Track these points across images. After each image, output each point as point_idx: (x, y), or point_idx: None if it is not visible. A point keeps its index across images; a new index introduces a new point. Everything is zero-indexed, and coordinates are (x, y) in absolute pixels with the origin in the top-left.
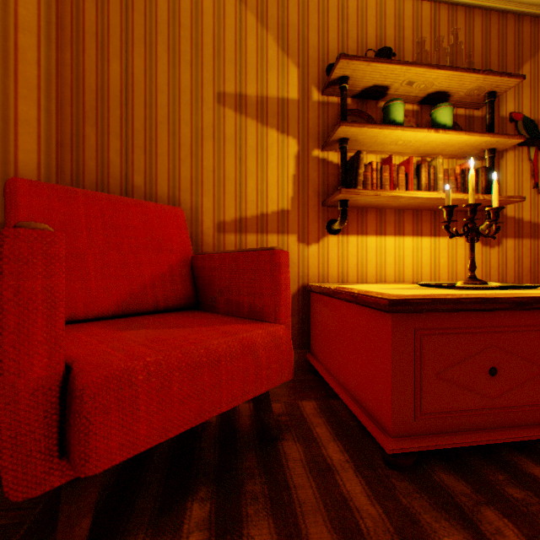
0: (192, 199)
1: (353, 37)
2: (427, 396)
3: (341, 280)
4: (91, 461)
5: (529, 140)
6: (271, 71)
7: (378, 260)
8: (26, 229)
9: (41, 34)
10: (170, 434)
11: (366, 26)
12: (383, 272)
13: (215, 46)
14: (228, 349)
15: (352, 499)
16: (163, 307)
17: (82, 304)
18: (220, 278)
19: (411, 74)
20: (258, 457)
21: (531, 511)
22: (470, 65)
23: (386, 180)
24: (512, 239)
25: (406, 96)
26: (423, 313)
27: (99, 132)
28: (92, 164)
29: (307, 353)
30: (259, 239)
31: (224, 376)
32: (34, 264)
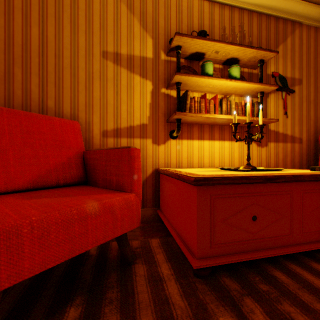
0: (86, 116)
1: (185, 23)
2: (217, 234)
3: (178, 166)
4: None
5: (282, 88)
6: (136, 40)
7: (199, 154)
8: None
9: None
10: (48, 266)
11: (193, 17)
12: (202, 161)
13: (101, 22)
14: (93, 210)
15: (171, 297)
16: (62, 183)
17: (3, 182)
18: (100, 165)
19: (217, 47)
20: (118, 275)
21: (270, 297)
22: (251, 44)
23: (203, 107)
24: (273, 142)
25: (215, 59)
26: (215, 185)
27: (24, 72)
28: (19, 92)
29: (158, 209)
30: (129, 141)
31: (90, 227)
32: None
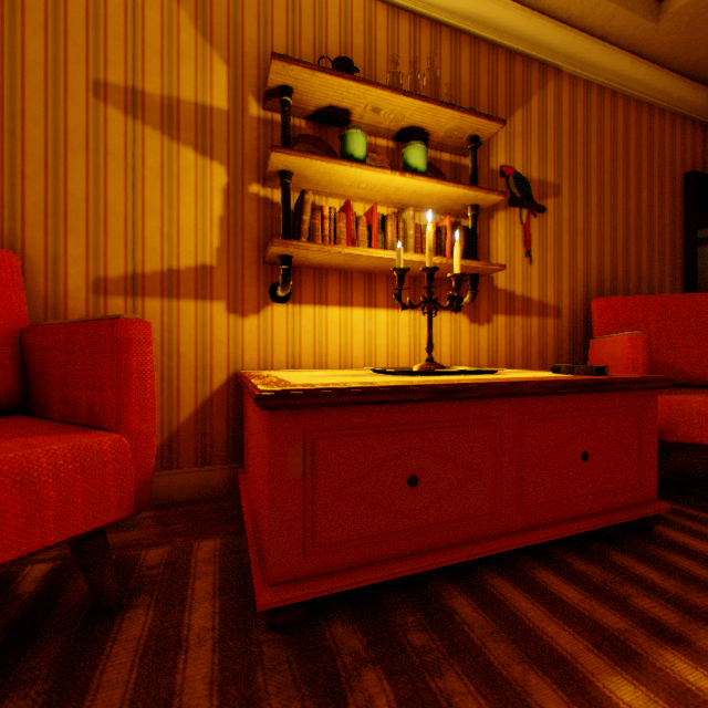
0: (48, 240)
1: (309, 38)
2: (324, 523)
3: (292, 366)
4: None
5: (521, 200)
6: (185, 63)
7: (343, 339)
8: None
9: None
10: None
11: (327, 27)
12: (350, 355)
13: (90, 9)
14: None
15: (183, 692)
16: None
17: None
18: (56, 362)
19: (373, 97)
20: (66, 646)
21: (424, 662)
22: (457, 101)
23: (343, 232)
24: (504, 315)
25: (376, 127)
26: (318, 409)
27: None
28: None
29: (241, 468)
30: (166, 306)
31: None
32: None
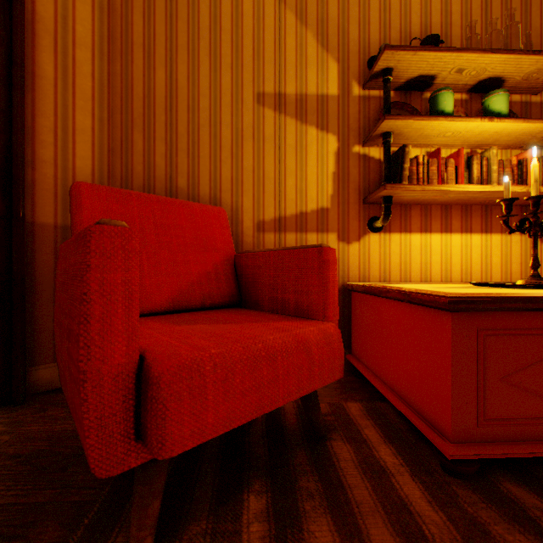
0: (233, 199)
1: (396, 27)
2: (491, 401)
3: (383, 279)
4: (167, 445)
5: None
6: (310, 68)
7: (423, 258)
8: (109, 226)
9: (95, 48)
10: (233, 424)
11: (410, 14)
12: (428, 272)
13: (255, 47)
14: (283, 345)
15: (411, 503)
16: (209, 304)
17: None
18: (264, 276)
19: (461, 61)
20: (308, 455)
21: None
22: (526, 47)
23: (434, 174)
24: None
25: (454, 85)
26: (486, 312)
27: (145, 138)
28: (139, 168)
29: (347, 354)
30: (298, 238)
31: (281, 371)
32: (115, 258)
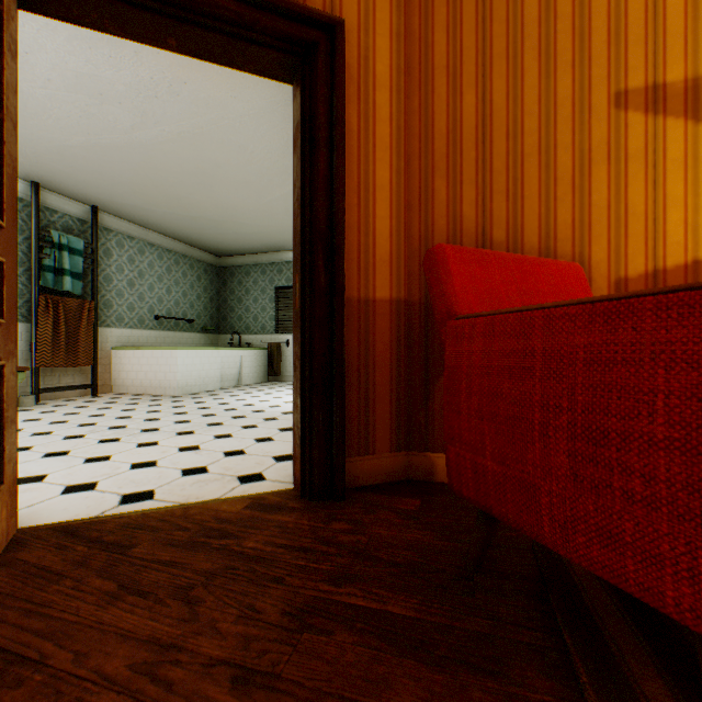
0: (573, 251)
1: None
2: None
3: None
4: None
5: None
6: None
7: None
8: None
9: (392, 86)
10: None
11: None
12: None
13: (609, 28)
14: None
15: None
16: None
17: None
18: None
19: None
20: None
21: None
22: None
23: None
24: None
25: None
26: None
27: (449, 184)
28: (441, 223)
29: None
30: None
31: None
32: None
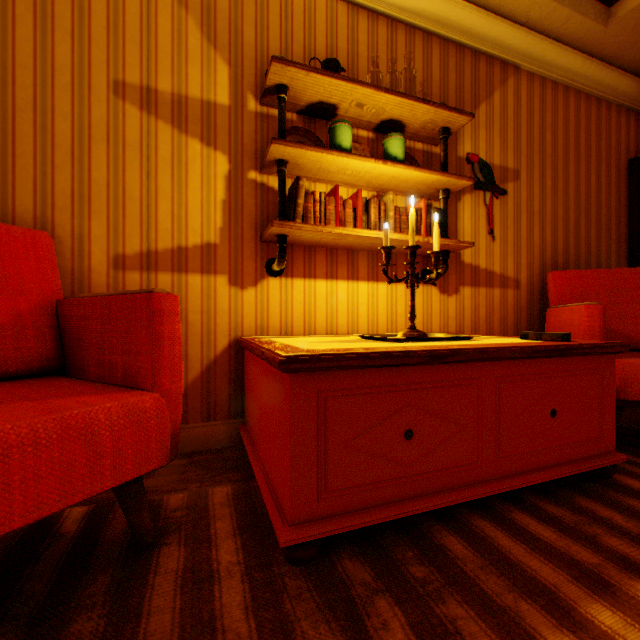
0: (75, 222)
1: (300, 41)
2: (334, 471)
3: (285, 332)
4: None
5: (485, 184)
6: (193, 64)
7: (329, 308)
8: None
9: None
10: None
11: (315, 31)
12: (335, 323)
13: (111, 17)
14: (31, 435)
15: (223, 616)
16: None
17: None
18: (91, 330)
19: (359, 94)
20: (114, 577)
21: (427, 592)
22: (428, 96)
23: (332, 214)
24: (470, 287)
25: (359, 120)
26: (329, 371)
27: None
28: None
29: (241, 423)
30: (176, 279)
31: (19, 476)
32: None
